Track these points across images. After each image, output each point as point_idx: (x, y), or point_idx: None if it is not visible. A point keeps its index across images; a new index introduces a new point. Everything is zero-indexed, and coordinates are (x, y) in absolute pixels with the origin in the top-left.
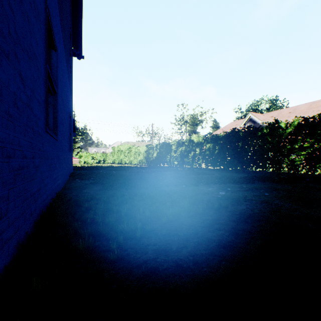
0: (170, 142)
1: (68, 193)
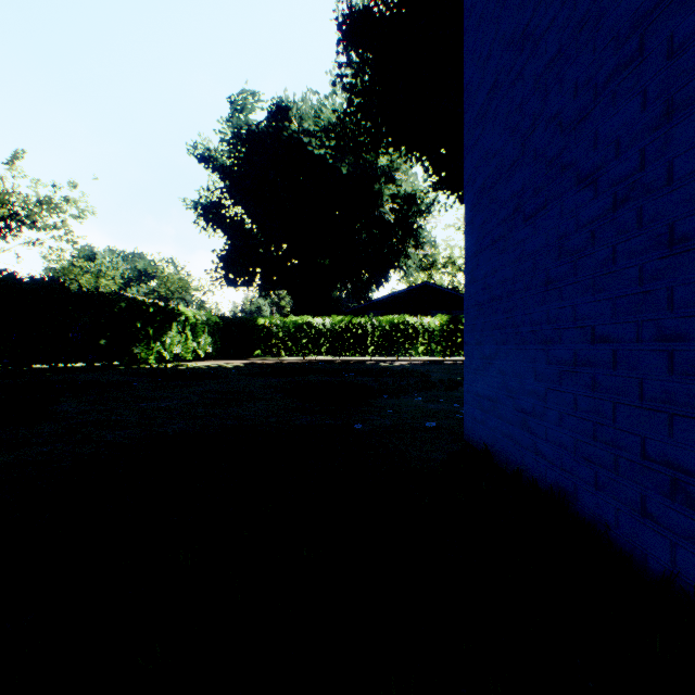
0: None
1: None
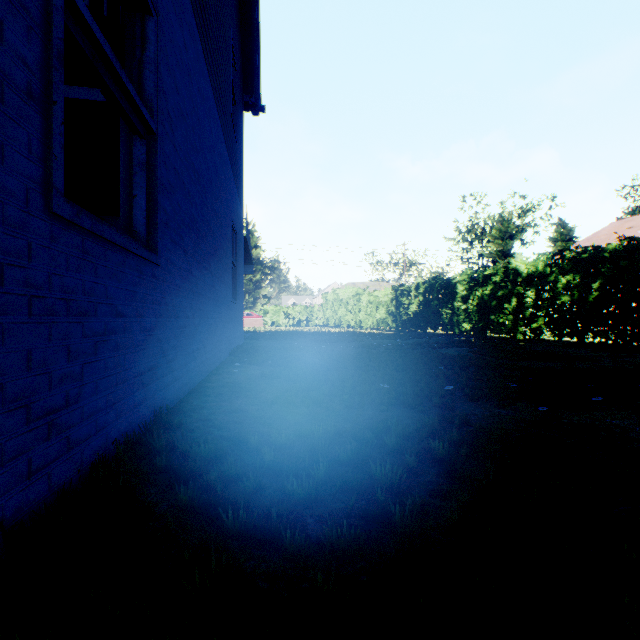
0: (452, 277)
1: (192, 410)
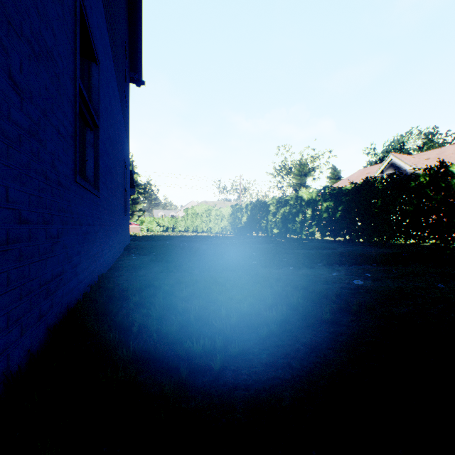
0: (267, 201)
1: (116, 276)
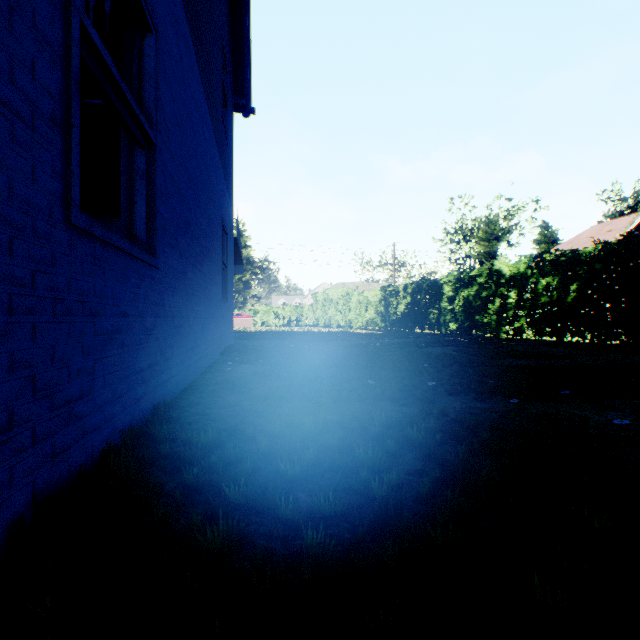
0: (439, 278)
1: (188, 405)
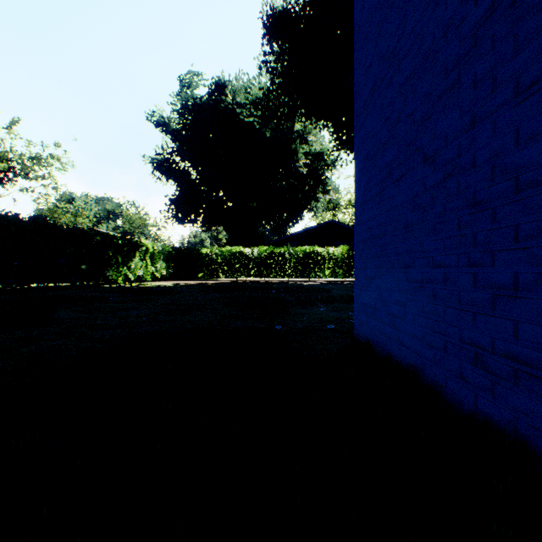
0: None
1: None
